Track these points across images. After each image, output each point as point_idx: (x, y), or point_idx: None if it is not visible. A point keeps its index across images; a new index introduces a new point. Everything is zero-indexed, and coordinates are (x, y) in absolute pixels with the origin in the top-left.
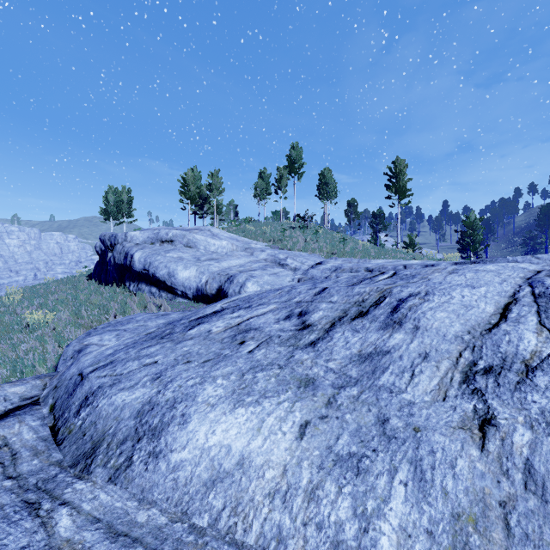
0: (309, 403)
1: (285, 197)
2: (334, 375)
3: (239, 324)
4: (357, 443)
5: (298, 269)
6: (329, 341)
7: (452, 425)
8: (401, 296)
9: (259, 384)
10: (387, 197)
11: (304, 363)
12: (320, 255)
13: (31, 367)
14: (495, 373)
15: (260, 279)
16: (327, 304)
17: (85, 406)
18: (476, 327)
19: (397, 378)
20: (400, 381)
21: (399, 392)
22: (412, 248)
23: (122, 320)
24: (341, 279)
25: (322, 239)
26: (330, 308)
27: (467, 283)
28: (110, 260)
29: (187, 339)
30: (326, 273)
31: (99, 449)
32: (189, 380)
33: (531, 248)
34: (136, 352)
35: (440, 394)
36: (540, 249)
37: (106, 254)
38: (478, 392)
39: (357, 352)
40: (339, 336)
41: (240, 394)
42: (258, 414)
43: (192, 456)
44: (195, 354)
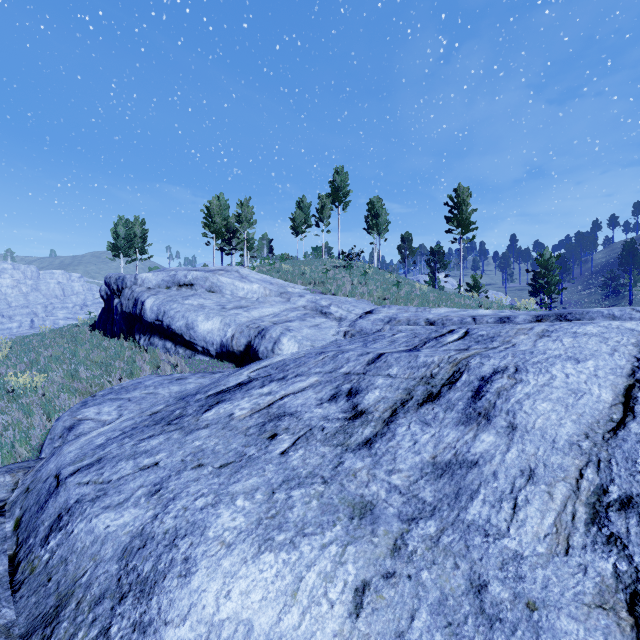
0: (367, 548)
1: (328, 230)
2: (401, 497)
3: (270, 405)
4: (441, 628)
5: (344, 319)
6: (390, 439)
7: (585, 601)
8: (483, 373)
9: (296, 510)
10: (447, 231)
11: (358, 476)
12: (370, 301)
13: (9, 448)
14: (637, 508)
15: (298, 333)
16: (385, 379)
17: (56, 529)
18: (595, 427)
19: (493, 511)
20: (498, 515)
21: (498, 535)
22: (477, 291)
23: (127, 385)
24: (399, 338)
25: (372, 281)
26: (389, 386)
27: (568, 353)
28: (116, 308)
29: (201, 428)
30: (378, 325)
31: (64, 611)
32: (198, 498)
33: (612, 290)
34: (132, 446)
35: (560, 543)
36: (622, 292)
37: (113, 300)
38: (616, 541)
39: (429, 459)
40: (404, 431)
41: (267, 526)
42: (293, 566)
43: (195, 636)
44: (210, 453)
